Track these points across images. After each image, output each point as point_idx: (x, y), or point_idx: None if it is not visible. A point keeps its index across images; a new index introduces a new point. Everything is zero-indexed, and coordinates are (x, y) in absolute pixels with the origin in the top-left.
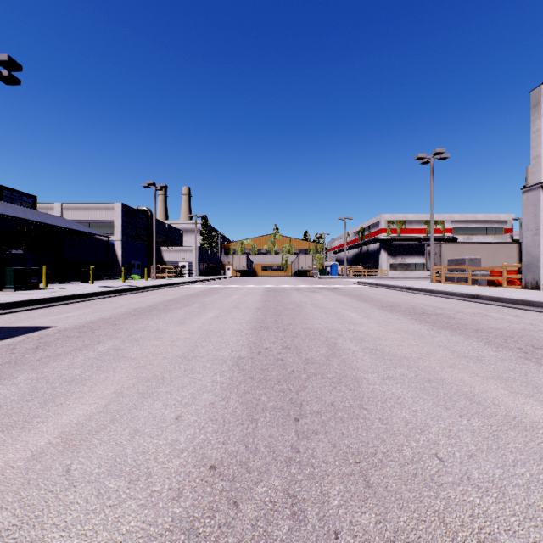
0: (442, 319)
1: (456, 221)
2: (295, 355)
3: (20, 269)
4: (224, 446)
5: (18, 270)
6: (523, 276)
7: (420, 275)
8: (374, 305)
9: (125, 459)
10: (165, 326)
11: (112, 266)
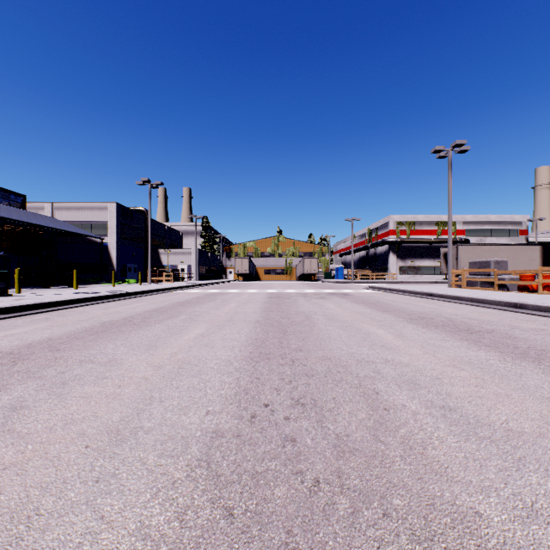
0: (503, 340)
1: (469, 223)
2: (315, 424)
3: None
4: None
5: None
6: None
7: (430, 279)
8: (401, 317)
9: None
10: (126, 352)
11: (106, 270)
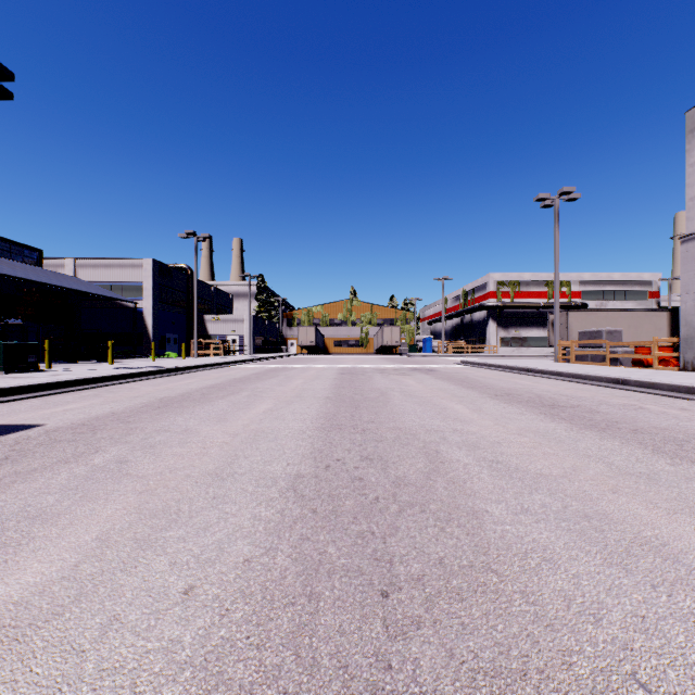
0: (582, 414)
1: (587, 283)
2: (380, 470)
3: (12, 344)
4: (258, 655)
5: (9, 345)
6: (680, 353)
7: (539, 352)
8: (485, 394)
9: (77, 687)
10: (198, 424)
11: (140, 341)
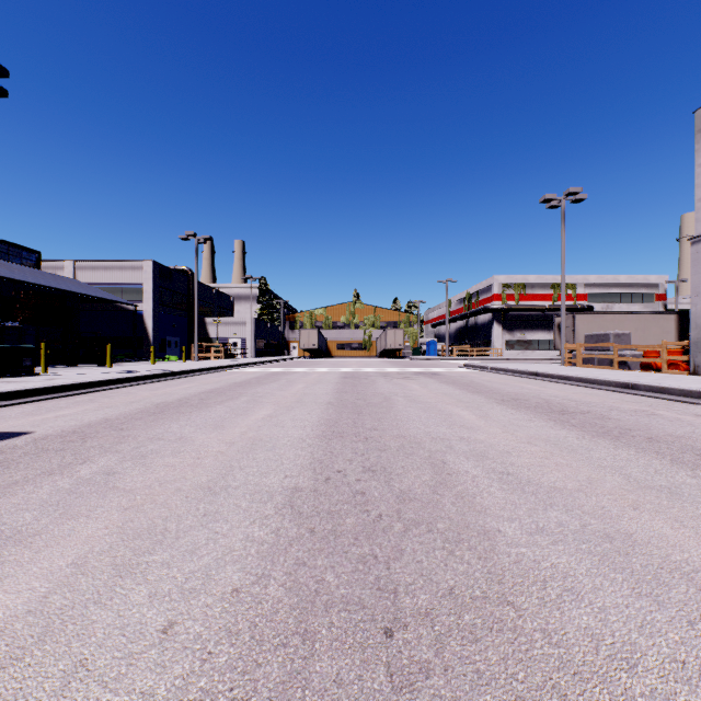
0: (593, 420)
1: (592, 285)
2: (383, 483)
3: (7, 348)
4: None
5: (3, 349)
6: (690, 357)
7: (545, 355)
8: (492, 399)
9: None
10: (193, 431)
11: (141, 344)
